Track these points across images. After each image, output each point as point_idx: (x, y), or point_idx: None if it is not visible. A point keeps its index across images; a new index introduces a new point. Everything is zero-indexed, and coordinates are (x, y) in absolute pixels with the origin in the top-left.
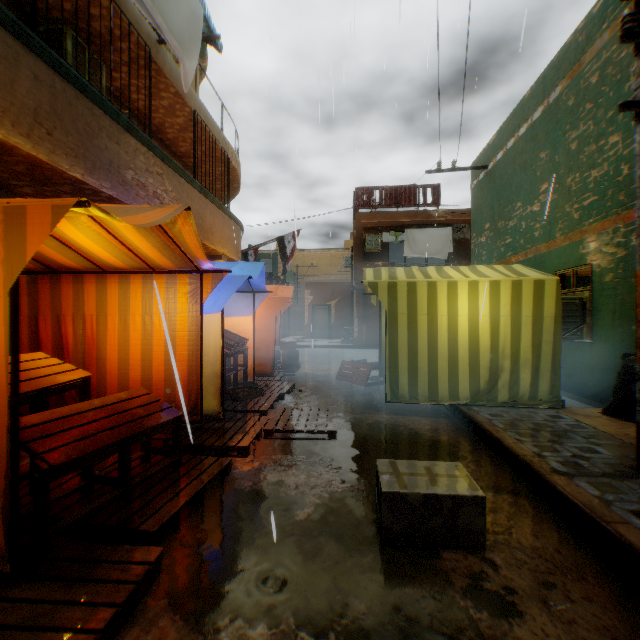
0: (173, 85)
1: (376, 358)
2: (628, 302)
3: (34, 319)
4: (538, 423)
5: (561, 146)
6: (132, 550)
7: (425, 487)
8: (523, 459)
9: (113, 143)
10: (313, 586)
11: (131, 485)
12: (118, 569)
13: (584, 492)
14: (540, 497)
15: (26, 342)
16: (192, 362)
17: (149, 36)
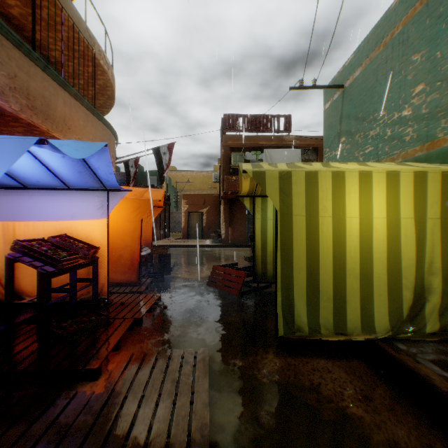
0: None
1: (242, 257)
2: None
3: None
4: None
5: (446, 39)
6: None
7: None
8: None
9: None
10: None
11: None
12: None
13: None
14: None
15: None
16: None
17: None
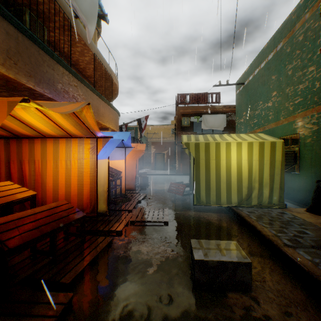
0: (83, 40)
1: (187, 180)
2: (319, 153)
3: (8, 162)
4: (273, 217)
5: (283, 72)
6: (55, 295)
7: (218, 256)
8: (268, 238)
9: (50, 69)
10: (157, 315)
11: (57, 255)
12: (46, 308)
13: (303, 257)
14: (278, 259)
15: (3, 174)
16: (92, 185)
17: (70, 14)
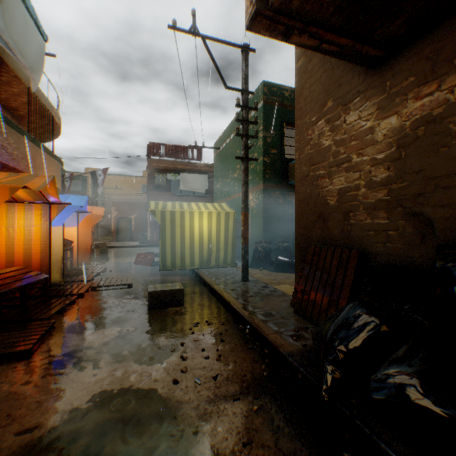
0: (15, 72)
1: None
2: (259, 222)
3: None
4: (222, 272)
5: None
6: (42, 322)
7: (164, 289)
8: (208, 282)
9: None
10: (121, 321)
11: (28, 307)
12: (39, 326)
13: (220, 287)
14: (210, 293)
15: None
16: (45, 253)
17: None
